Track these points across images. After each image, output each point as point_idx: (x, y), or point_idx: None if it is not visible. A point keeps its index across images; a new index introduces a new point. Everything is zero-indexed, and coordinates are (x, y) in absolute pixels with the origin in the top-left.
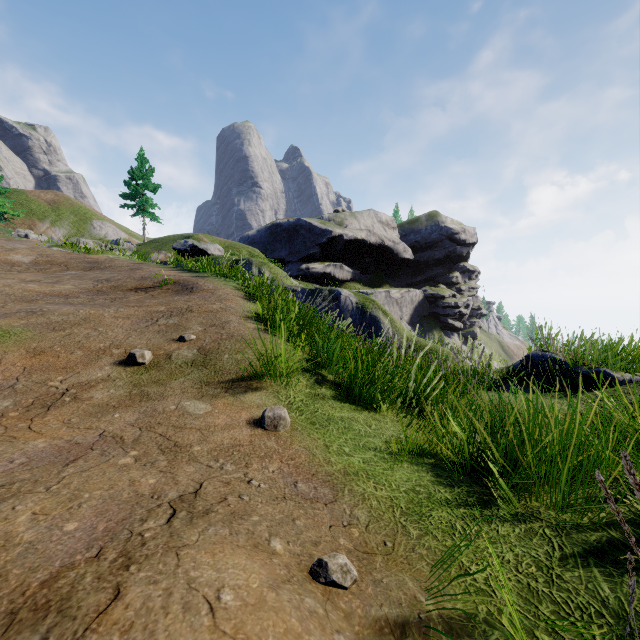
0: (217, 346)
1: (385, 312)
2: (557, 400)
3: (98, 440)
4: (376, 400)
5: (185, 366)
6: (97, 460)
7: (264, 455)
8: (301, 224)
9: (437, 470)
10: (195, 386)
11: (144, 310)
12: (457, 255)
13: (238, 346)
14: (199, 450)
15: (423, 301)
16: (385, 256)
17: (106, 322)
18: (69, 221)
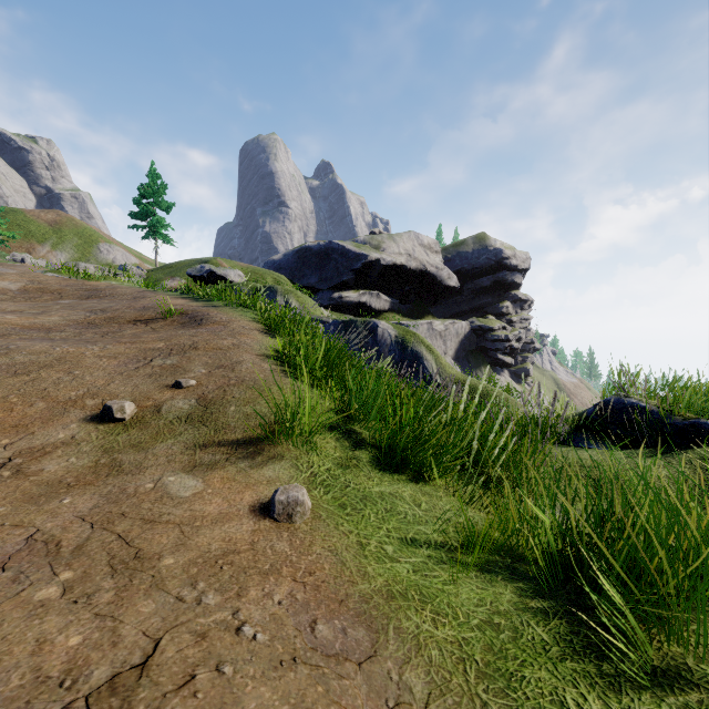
0: (222, 394)
1: (428, 347)
2: (649, 460)
3: (21, 549)
4: (425, 465)
5: (177, 422)
6: (2, 593)
7: (269, 569)
8: (333, 247)
9: (518, 580)
10: (186, 451)
11: (137, 347)
12: (508, 282)
13: (249, 394)
14: (171, 565)
15: (470, 334)
16: (427, 283)
17: (86, 363)
18: (72, 244)
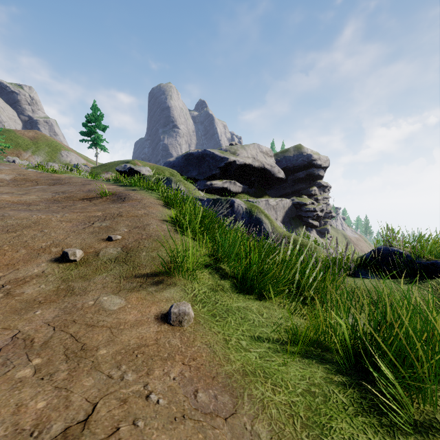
0: (137, 245)
1: (266, 215)
2: (406, 286)
3: (8, 344)
4: (265, 289)
5: (109, 262)
6: None
7: (167, 356)
8: (206, 153)
9: (326, 363)
10: (115, 281)
11: (84, 215)
12: (315, 175)
13: (154, 245)
14: (104, 354)
15: (291, 207)
16: (265, 176)
17: (52, 225)
18: (45, 151)
